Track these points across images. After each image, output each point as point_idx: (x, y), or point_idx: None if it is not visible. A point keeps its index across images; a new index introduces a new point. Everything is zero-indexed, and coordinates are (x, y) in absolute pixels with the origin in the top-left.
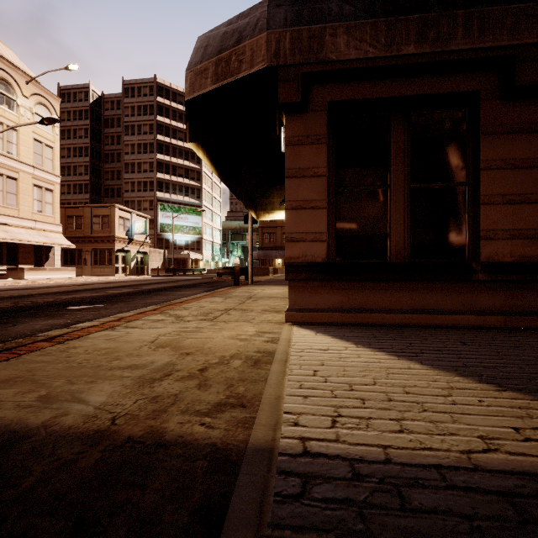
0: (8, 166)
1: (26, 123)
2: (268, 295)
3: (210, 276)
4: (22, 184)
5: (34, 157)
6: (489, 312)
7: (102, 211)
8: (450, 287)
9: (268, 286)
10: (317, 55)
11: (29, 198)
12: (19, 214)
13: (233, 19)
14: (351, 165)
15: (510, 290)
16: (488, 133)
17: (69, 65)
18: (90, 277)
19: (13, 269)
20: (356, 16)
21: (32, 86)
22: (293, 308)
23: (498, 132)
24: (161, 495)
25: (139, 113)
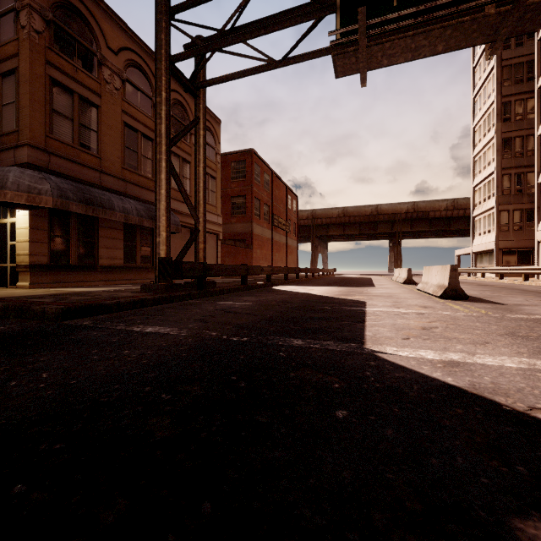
0: None
1: None
2: None
3: None
4: None
5: None
6: (102, 280)
7: None
8: (91, 273)
9: None
10: (68, 209)
11: None
12: None
13: (32, 181)
14: (57, 227)
15: (107, 274)
16: (101, 226)
17: None
18: None
19: None
20: (78, 201)
21: None
22: (32, 283)
23: (104, 226)
24: (84, 292)
25: None
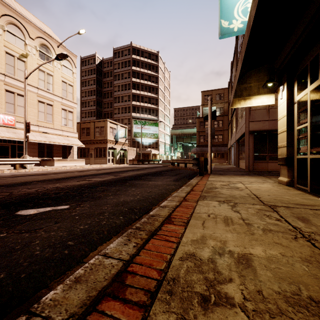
0: (48, 97)
1: (48, 61)
2: (280, 197)
3: (166, 165)
4: (55, 108)
5: (62, 92)
6: None
7: (100, 124)
8: None
9: (233, 176)
10: None
11: (59, 117)
12: (54, 127)
13: None
14: None
15: None
16: None
17: (80, 31)
18: (92, 165)
19: (48, 160)
20: None
21: (61, 48)
22: None
23: None
24: None
25: (122, 66)
